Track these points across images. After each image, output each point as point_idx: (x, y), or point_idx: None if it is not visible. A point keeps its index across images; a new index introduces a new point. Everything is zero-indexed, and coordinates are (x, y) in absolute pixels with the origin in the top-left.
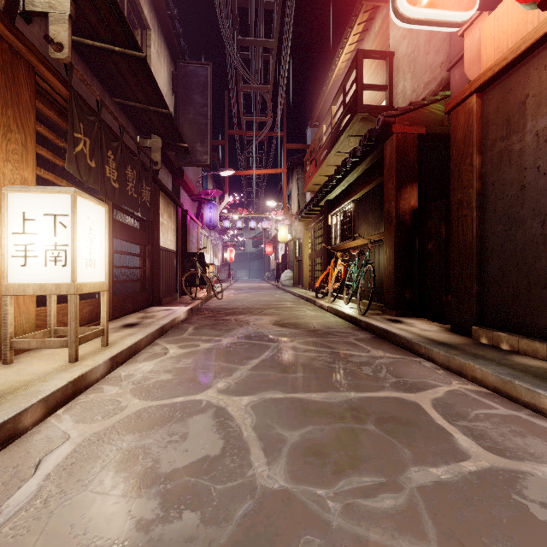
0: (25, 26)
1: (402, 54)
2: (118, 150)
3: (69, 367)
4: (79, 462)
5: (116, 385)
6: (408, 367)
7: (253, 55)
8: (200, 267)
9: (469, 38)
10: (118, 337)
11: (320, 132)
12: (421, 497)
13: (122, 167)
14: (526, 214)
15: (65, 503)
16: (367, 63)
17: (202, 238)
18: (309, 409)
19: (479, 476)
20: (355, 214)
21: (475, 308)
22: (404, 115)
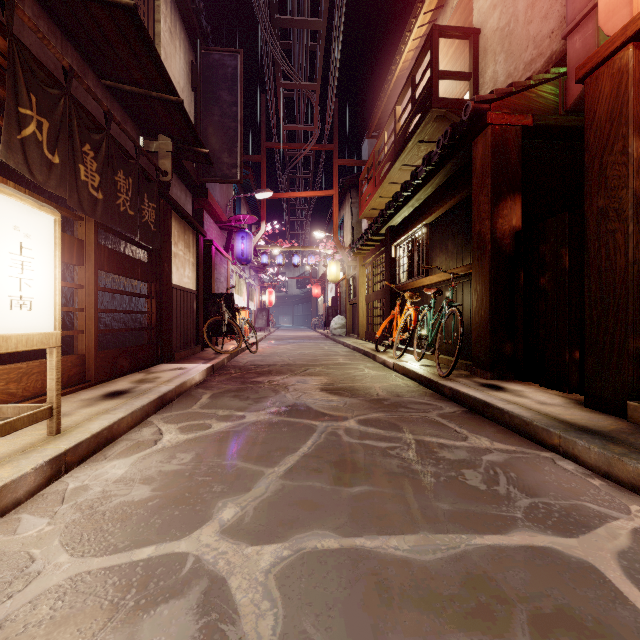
0: None
1: (492, 29)
2: (102, 146)
3: None
4: None
5: (47, 514)
6: (538, 471)
7: (296, 44)
8: (227, 312)
9: None
10: (86, 415)
11: (381, 141)
12: None
13: (109, 170)
14: None
15: None
16: (441, 49)
17: (233, 277)
18: (390, 585)
19: None
20: (428, 243)
21: (632, 372)
22: (503, 100)
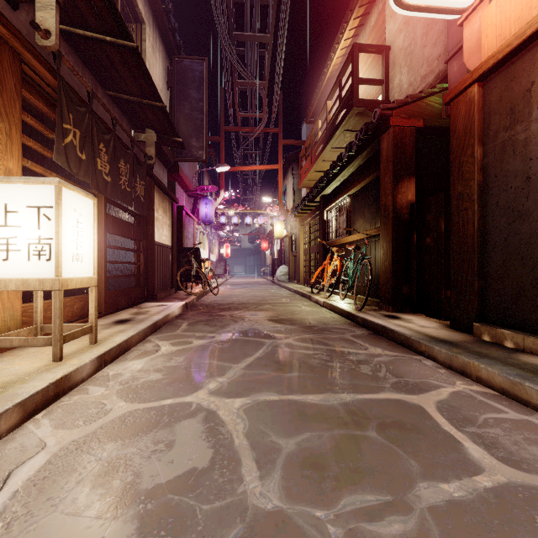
0: (11, 12)
1: (399, 48)
2: (110, 143)
3: (53, 366)
4: (52, 476)
5: (102, 386)
6: (408, 365)
7: (248, 51)
8: (195, 263)
9: (469, 28)
10: (108, 334)
11: (316, 127)
12: (434, 520)
13: (115, 160)
14: (532, 206)
15: (30, 528)
16: (362, 58)
17: (198, 234)
18: (306, 413)
19: (496, 494)
20: (350, 209)
21: (477, 304)
22: (401, 108)
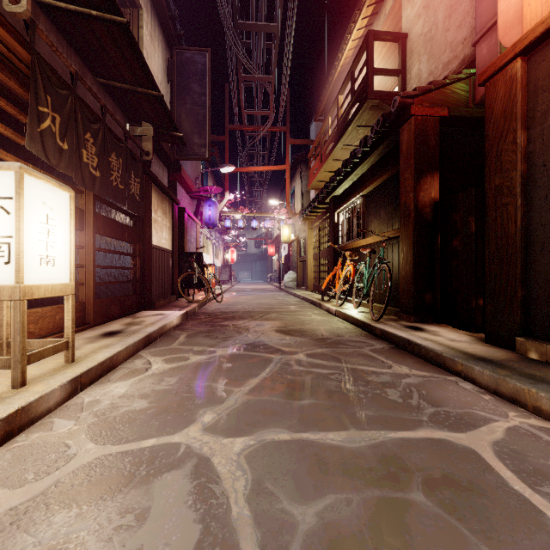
0: None
1: (417, 34)
2: (99, 134)
3: (10, 395)
4: None
5: (72, 418)
6: (443, 389)
7: (254, 43)
8: (198, 268)
9: None
10: (91, 349)
11: (326, 125)
12: None
13: (105, 153)
14: None
15: None
16: (376, 49)
17: (201, 238)
18: (327, 462)
19: None
20: (364, 210)
21: (520, 315)
22: (424, 96)
